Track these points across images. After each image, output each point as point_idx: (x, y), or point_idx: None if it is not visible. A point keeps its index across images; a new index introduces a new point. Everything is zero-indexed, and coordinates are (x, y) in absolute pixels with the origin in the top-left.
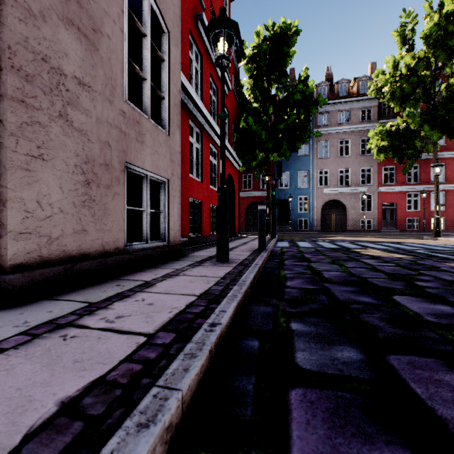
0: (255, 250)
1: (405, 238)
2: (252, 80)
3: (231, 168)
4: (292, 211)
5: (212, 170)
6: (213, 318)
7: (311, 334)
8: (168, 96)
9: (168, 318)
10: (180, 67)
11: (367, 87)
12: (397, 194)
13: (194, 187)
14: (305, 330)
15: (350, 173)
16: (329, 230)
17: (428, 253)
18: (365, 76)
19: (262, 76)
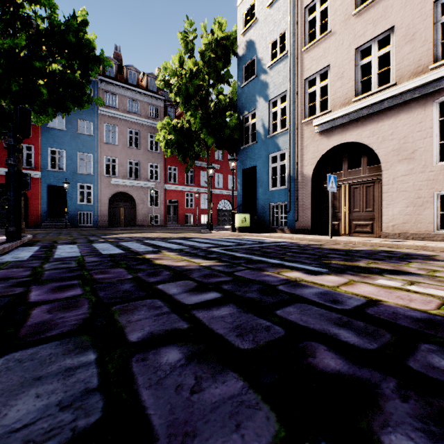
0: None
1: (189, 232)
2: None
3: None
4: (70, 201)
5: None
6: None
7: None
8: None
9: None
10: None
11: (155, 86)
12: (179, 193)
13: None
14: None
15: (139, 166)
16: (118, 226)
17: (226, 252)
18: (154, 75)
19: None
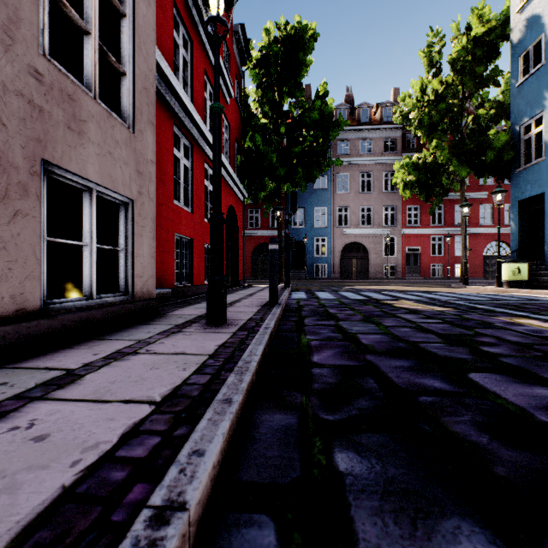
0: (265, 305)
1: (433, 287)
2: (260, 90)
3: (233, 198)
4: (308, 254)
5: (207, 198)
6: (169, 483)
7: (378, 485)
8: (132, 73)
9: (58, 489)
10: (154, 35)
11: (391, 115)
12: (421, 237)
13: (180, 219)
14: (364, 472)
15: (372, 212)
16: (350, 278)
17: (467, 304)
18: (388, 102)
19: (273, 85)
